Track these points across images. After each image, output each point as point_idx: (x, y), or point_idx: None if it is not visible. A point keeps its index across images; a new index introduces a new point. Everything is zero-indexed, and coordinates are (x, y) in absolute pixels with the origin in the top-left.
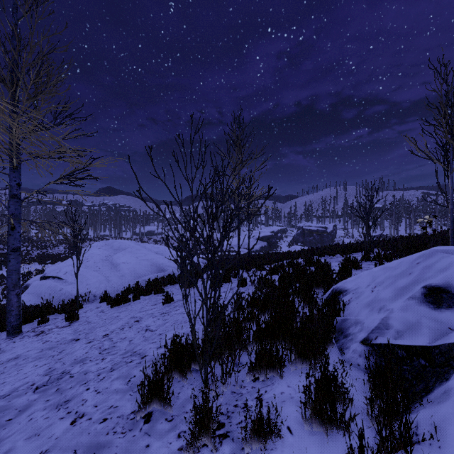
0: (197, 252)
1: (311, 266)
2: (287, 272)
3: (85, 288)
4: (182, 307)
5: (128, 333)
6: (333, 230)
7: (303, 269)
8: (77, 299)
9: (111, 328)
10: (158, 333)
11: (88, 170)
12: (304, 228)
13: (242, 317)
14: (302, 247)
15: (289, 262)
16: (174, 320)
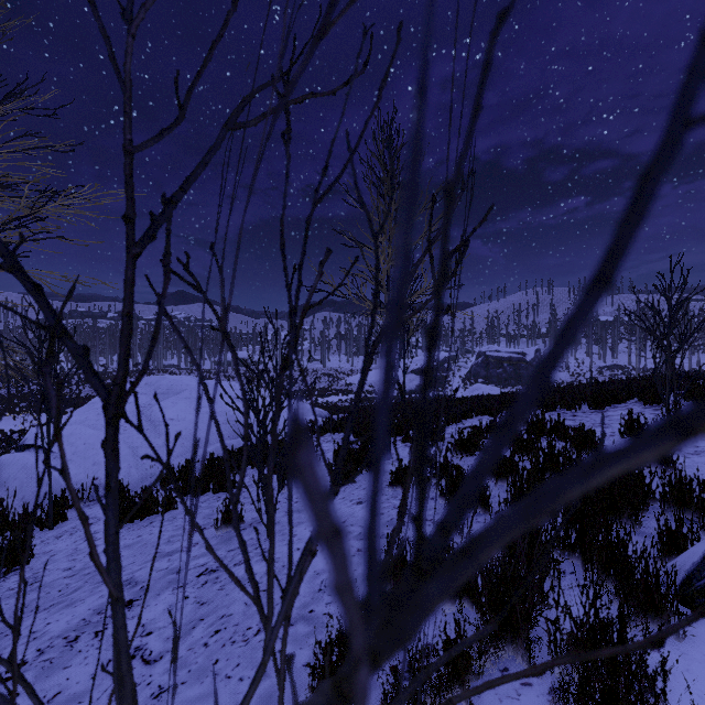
0: (314, 393)
1: (542, 435)
2: (510, 460)
3: (89, 471)
4: (256, 552)
5: (76, 669)
6: (535, 358)
7: (549, 454)
8: (49, 504)
9: (53, 627)
10: (157, 680)
11: (41, 220)
12: (488, 354)
13: (434, 698)
14: (490, 386)
15: (490, 424)
16: (219, 617)
